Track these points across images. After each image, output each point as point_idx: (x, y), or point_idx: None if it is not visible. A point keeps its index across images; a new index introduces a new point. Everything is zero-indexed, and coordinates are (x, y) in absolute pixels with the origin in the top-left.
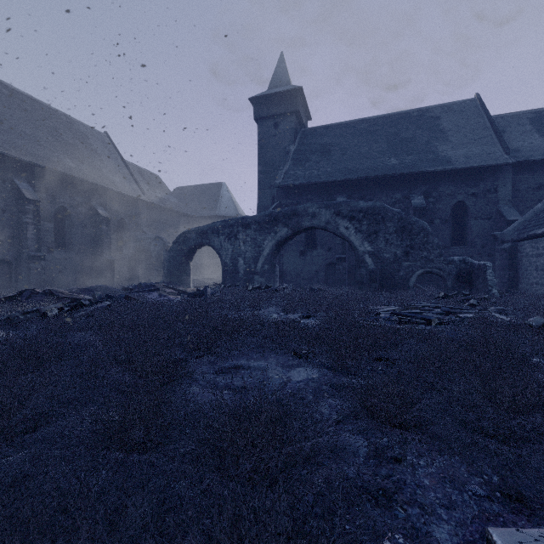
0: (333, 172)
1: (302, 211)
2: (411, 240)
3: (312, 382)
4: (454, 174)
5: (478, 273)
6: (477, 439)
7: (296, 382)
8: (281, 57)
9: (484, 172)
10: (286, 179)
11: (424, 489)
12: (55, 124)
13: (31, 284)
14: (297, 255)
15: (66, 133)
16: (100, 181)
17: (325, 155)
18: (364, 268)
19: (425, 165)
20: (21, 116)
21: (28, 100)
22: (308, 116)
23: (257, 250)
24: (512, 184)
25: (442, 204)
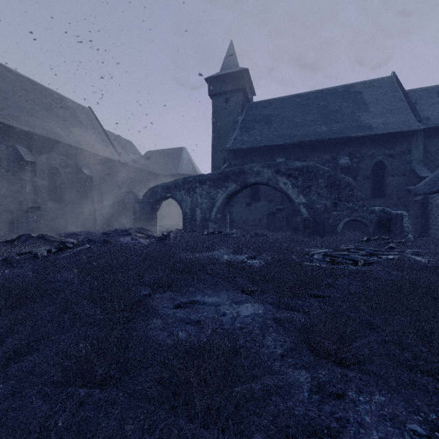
0: (274, 138)
1: (248, 169)
2: (339, 193)
3: (258, 317)
4: (374, 139)
5: (396, 221)
6: (413, 377)
7: (244, 317)
8: (231, 44)
9: (399, 136)
10: (235, 144)
11: (366, 427)
12: (49, 101)
13: (29, 229)
14: (244, 206)
15: (58, 107)
16: (85, 146)
17: (267, 124)
18: (299, 216)
19: (350, 131)
20: (22, 94)
21: (27, 82)
22: (252, 92)
23: (212, 202)
24: (424, 146)
25: (364, 163)
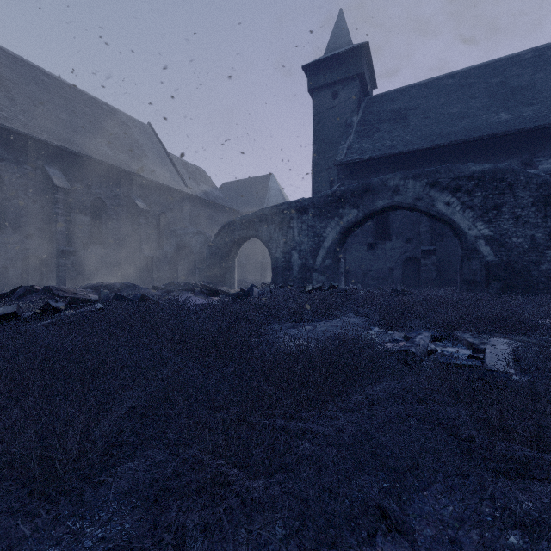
0: (413, 140)
1: (378, 185)
2: None
3: None
4: None
5: None
6: None
7: None
8: (340, 15)
9: None
10: (350, 155)
11: None
12: (96, 113)
13: (60, 282)
14: (365, 248)
15: (107, 121)
16: (139, 171)
17: (400, 121)
18: (476, 260)
19: None
20: (59, 102)
21: (69, 89)
22: (372, 82)
23: (317, 240)
24: None
25: None
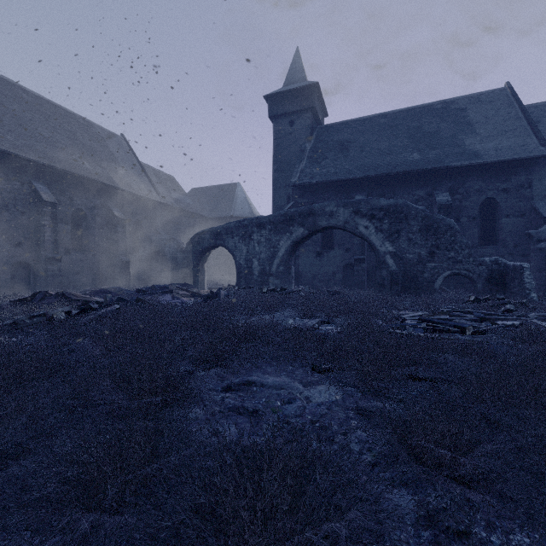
0: (351, 170)
1: (318, 210)
2: (437, 239)
3: (335, 406)
4: (483, 169)
5: (514, 275)
6: None
7: (316, 406)
8: (297, 53)
9: (516, 165)
10: (302, 178)
11: None
12: (73, 127)
13: (48, 285)
14: (314, 256)
15: (84, 136)
16: (116, 183)
17: (343, 152)
18: (385, 269)
19: (450, 159)
20: (40, 120)
21: (47, 105)
22: (324, 112)
23: (272, 251)
24: None
25: (469, 201)
